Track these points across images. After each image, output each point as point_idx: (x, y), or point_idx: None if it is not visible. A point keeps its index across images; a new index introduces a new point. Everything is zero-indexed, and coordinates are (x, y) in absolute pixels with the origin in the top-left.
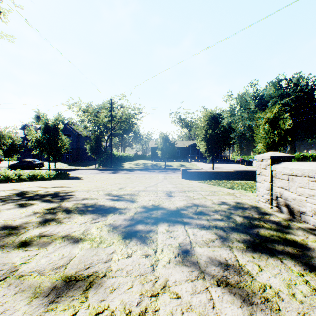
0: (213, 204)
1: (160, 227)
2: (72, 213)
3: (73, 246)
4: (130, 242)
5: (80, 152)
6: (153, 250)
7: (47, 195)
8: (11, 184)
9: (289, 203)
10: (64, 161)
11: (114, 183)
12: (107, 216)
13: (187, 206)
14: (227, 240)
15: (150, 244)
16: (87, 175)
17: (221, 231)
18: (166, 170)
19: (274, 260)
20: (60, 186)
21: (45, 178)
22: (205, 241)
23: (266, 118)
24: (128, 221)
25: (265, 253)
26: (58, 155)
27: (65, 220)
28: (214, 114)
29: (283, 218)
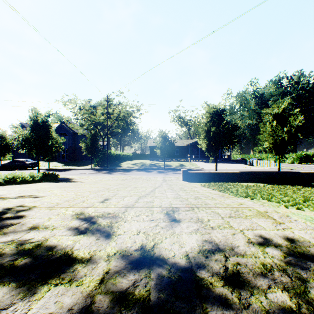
0: (249, 243)
1: None
2: None
3: None
4: None
5: (77, 151)
6: None
7: None
8: None
9: None
10: (60, 160)
11: (103, 188)
12: (36, 295)
13: (206, 251)
14: None
15: None
16: (79, 176)
17: None
18: (165, 170)
19: None
20: (28, 195)
21: (28, 181)
22: None
23: (274, 114)
24: None
25: None
26: (48, 154)
27: None
28: (217, 109)
29: None
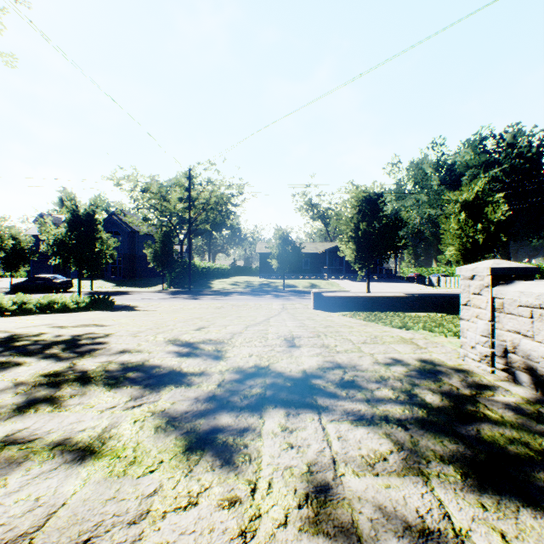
0: (375, 363)
1: (269, 420)
2: (92, 383)
3: (69, 471)
4: (198, 460)
5: (137, 262)
6: (250, 483)
7: (56, 343)
8: (1, 320)
9: (533, 365)
10: (108, 277)
11: (191, 318)
12: (162, 392)
13: (325, 368)
14: (416, 454)
15: (244, 467)
16: (146, 302)
17: (399, 431)
18: (285, 293)
19: (535, 518)
20: (89, 324)
21: (69, 309)
22: (367, 457)
23: (463, 201)
24: (203, 405)
25: (508, 494)
26: (95, 267)
27: (72, 401)
28: (370, 194)
29: (524, 398)
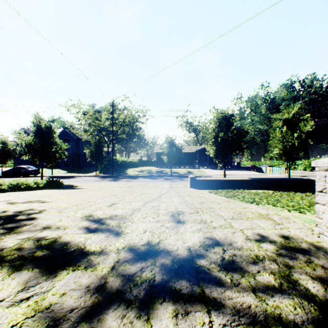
0: (246, 239)
1: (156, 325)
2: None
3: None
4: None
5: (81, 157)
6: None
7: None
8: None
9: None
10: (63, 167)
11: (109, 195)
12: (58, 277)
13: (206, 246)
14: None
15: None
16: (84, 183)
17: None
18: (172, 177)
19: None
20: (36, 200)
21: (32, 188)
22: None
23: (284, 119)
24: (91, 298)
25: None
26: (52, 161)
27: None
28: (225, 115)
29: None
